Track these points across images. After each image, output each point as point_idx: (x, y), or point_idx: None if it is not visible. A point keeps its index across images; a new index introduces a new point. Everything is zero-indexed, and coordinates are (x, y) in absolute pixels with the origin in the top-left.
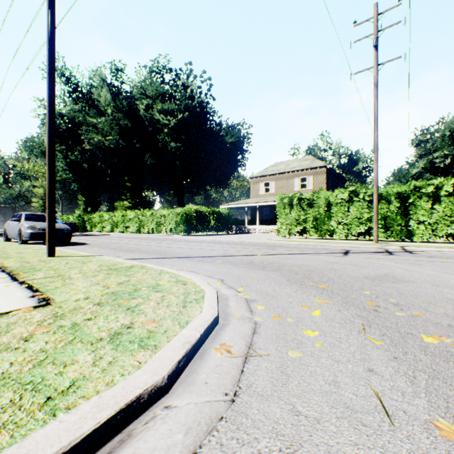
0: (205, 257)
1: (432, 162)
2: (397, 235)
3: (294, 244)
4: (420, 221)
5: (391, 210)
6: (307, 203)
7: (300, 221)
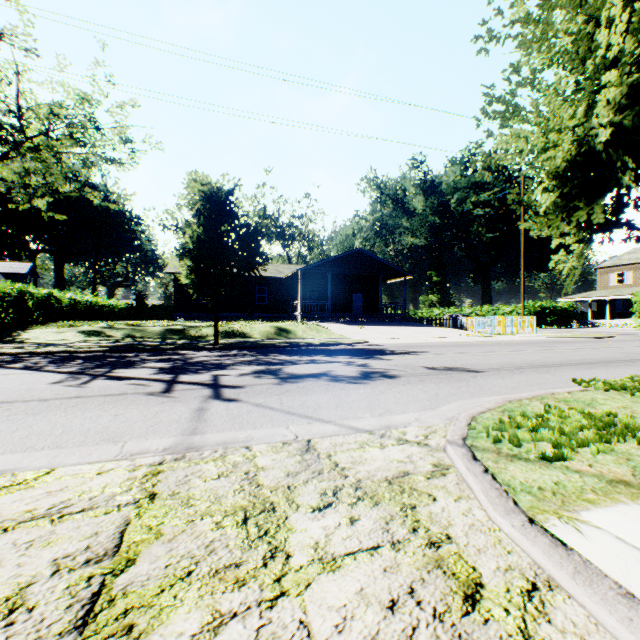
0: None
1: None
2: None
3: None
4: None
5: None
6: None
7: None
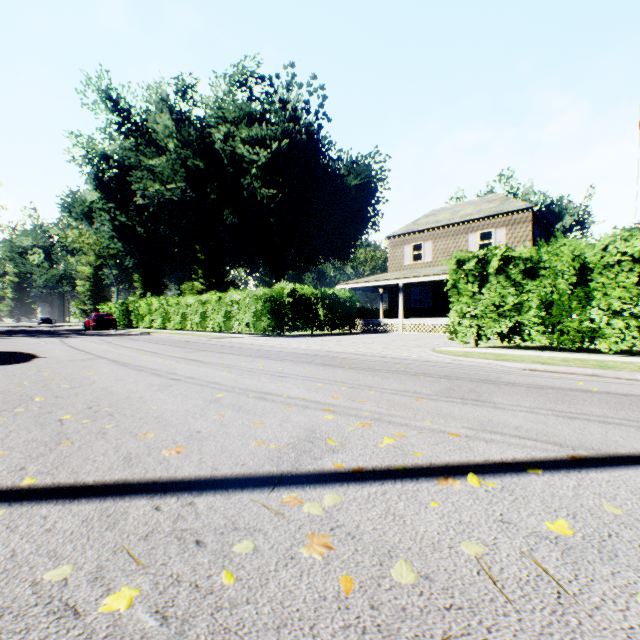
0: (182, 490)
1: None
2: None
3: (511, 368)
4: None
5: None
6: (524, 268)
7: (505, 310)
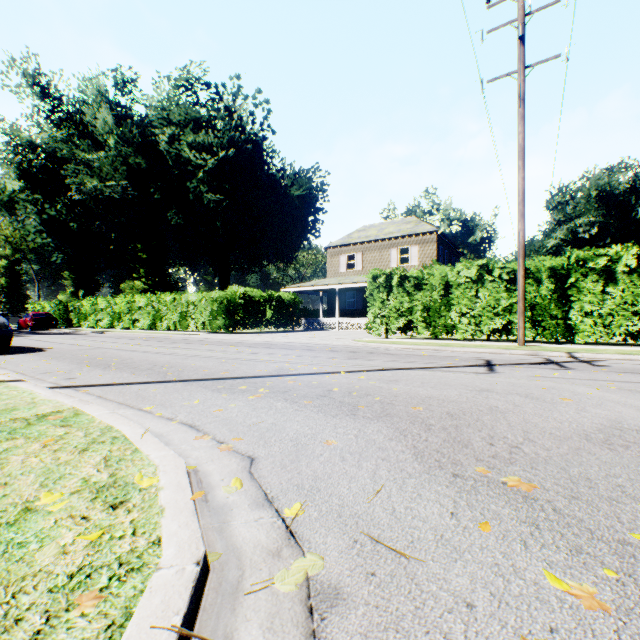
0: (240, 378)
1: (574, 232)
2: (551, 334)
3: (396, 348)
4: (585, 312)
5: (543, 294)
6: (414, 283)
7: (403, 312)
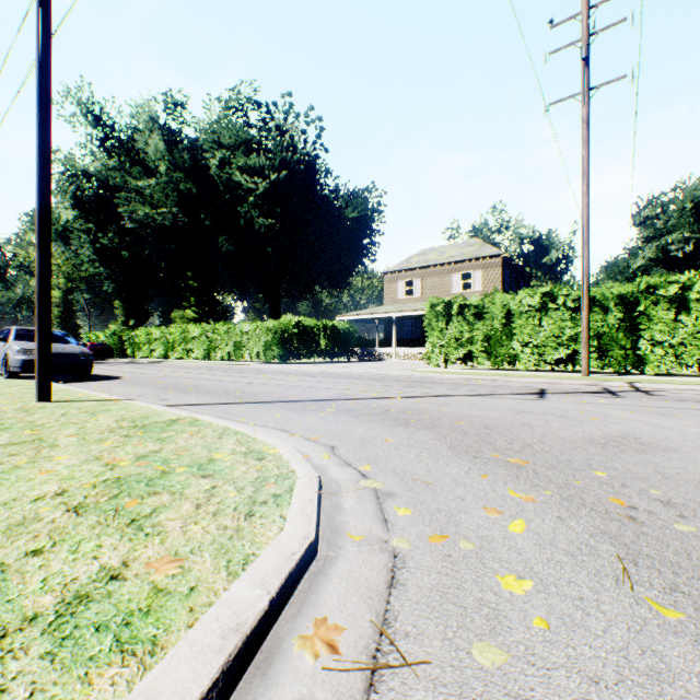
0: (307, 401)
1: (665, 250)
2: (619, 364)
3: (453, 378)
4: (656, 341)
5: (610, 323)
6: (474, 312)
7: (463, 341)
